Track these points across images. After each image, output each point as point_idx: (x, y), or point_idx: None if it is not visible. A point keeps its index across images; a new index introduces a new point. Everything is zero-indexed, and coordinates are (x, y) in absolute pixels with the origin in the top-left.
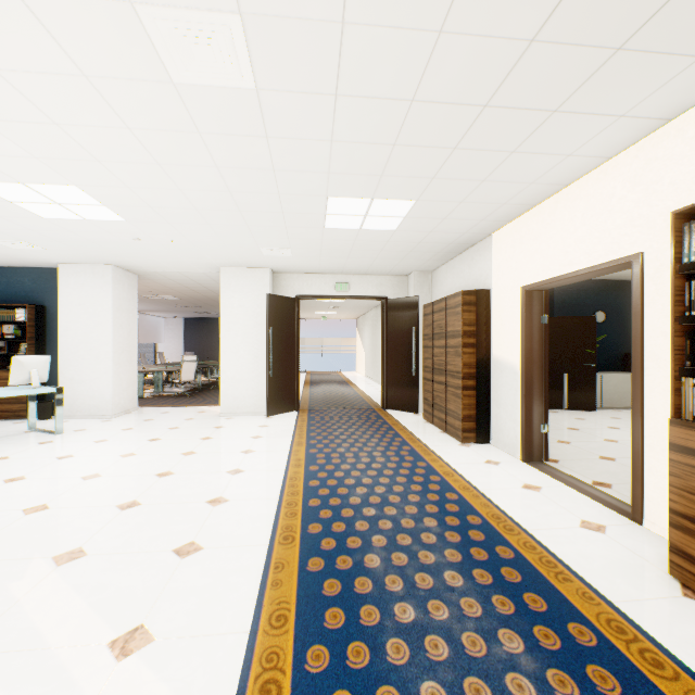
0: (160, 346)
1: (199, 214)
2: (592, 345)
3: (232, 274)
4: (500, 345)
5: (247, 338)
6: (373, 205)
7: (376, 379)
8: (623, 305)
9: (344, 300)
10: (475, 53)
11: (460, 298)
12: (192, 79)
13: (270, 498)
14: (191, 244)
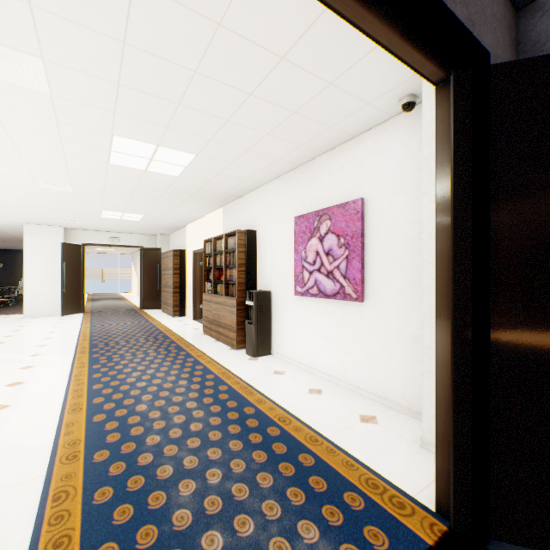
0: None
1: (26, 207)
2: None
3: (35, 228)
4: (189, 274)
5: (46, 269)
6: (125, 214)
7: None
8: None
9: None
10: (146, 197)
11: (173, 253)
12: (49, 188)
13: (75, 335)
14: (10, 215)
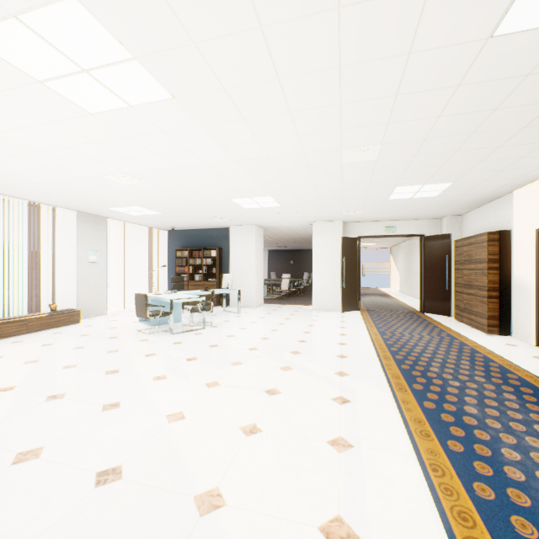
0: None
1: (319, 200)
2: None
3: (319, 225)
4: (518, 268)
5: (328, 264)
6: (423, 187)
7: (409, 293)
8: None
9: None
10: (491, 135)
11: (486, 236)
12: (350, 161)
13: (368, 345)
14: (304, 213)
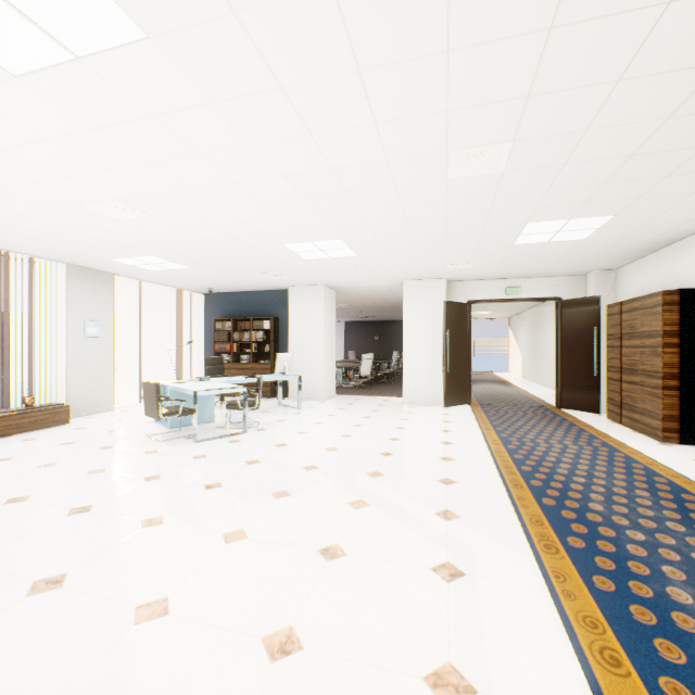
0: None
1: (412, 246)
2: None
3: (413, 285)
4: None
5: (425, 339)
6: (567, 224)
7: (536, 380)
8: None
9: None
10: None
11: (659, 298)
12: (461, 175)
13: (487, 462)
14: (391, 266)
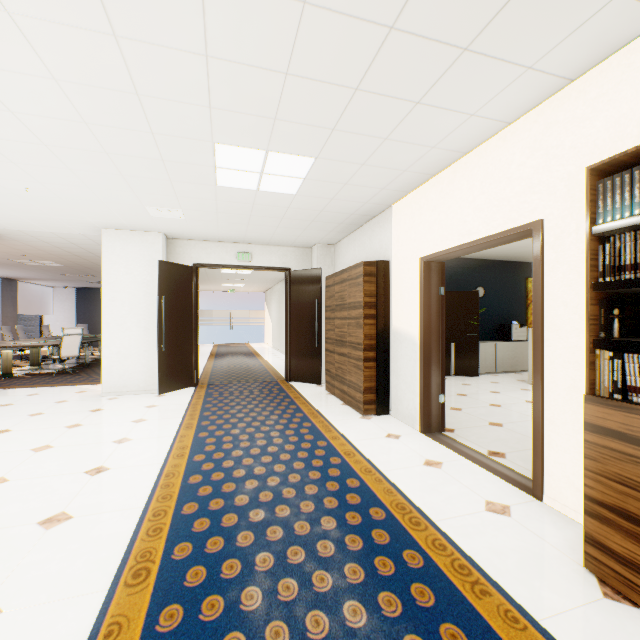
0: (47, 318)
1: (52, 153)
2: (475, 317)
3: (118, 237)
4: (399, 317)
5: (135, 308)
6: (268, 160)
7: (282, 350)
8: (498, 282)
9: (250, 272)
10: None
11: (362, 268)
12: None
13: (133, 508)
14: (56, 196)
